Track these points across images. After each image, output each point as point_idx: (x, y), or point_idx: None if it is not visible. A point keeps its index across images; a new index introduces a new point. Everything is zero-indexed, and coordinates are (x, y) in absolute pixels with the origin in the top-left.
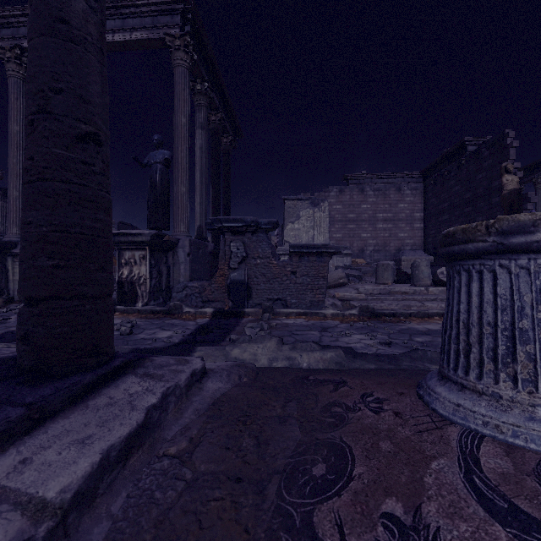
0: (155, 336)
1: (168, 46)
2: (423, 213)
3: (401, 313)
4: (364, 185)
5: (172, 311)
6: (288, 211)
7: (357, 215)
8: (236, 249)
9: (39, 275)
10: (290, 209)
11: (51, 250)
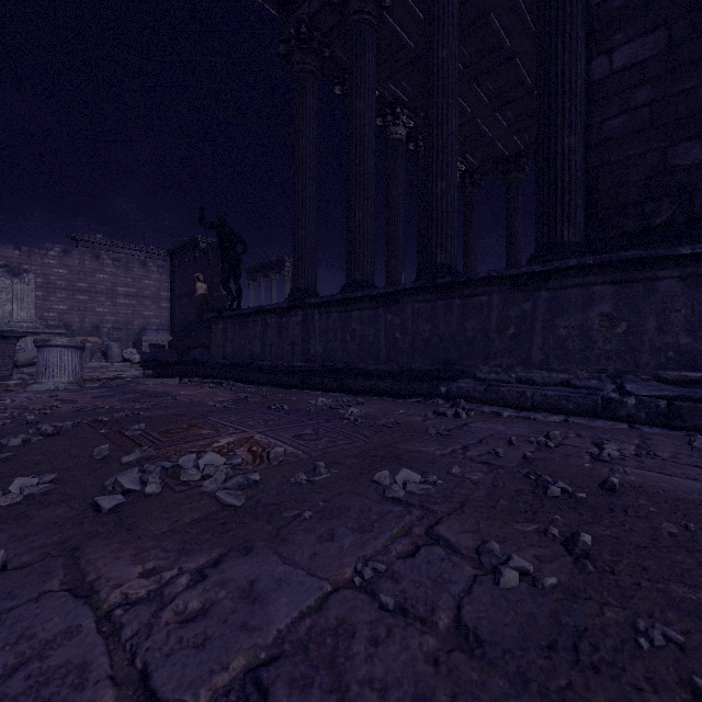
0: None
1: None
2: (170, 293)
3: None
4: (101, 251)
5: None
6: None
7: (90, 286)
8: None
9: None
10: None
11: None
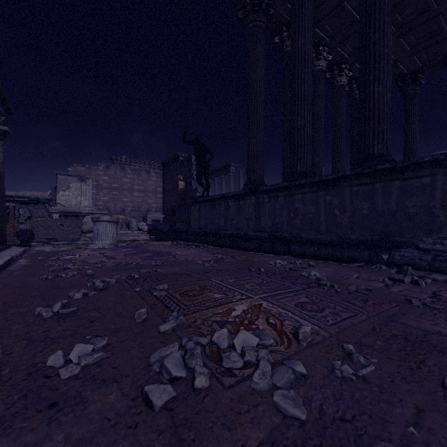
0: None
1: None
2: (162, 188)
3: None
4: (125, 165)
5: None
6: (60, 182)
7: (120, 186)
8: (23, 212)
9: None
10: (62, 181)
11: None
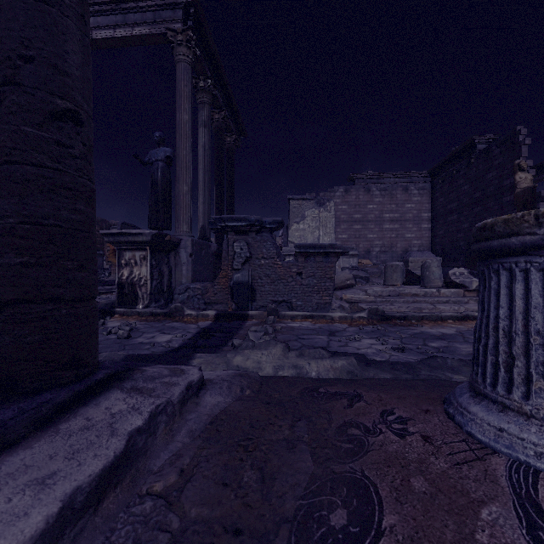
0: (154, 340)
1: (170, 42)
2: (430, 213)
3: (413, 316)
4: (370, 185)
5: (173, 313)
6: (293, 211)
7: (363, 216)
8: (239, 249)
9: (5, 275)
10: (295, 209)
11: (20, 245)
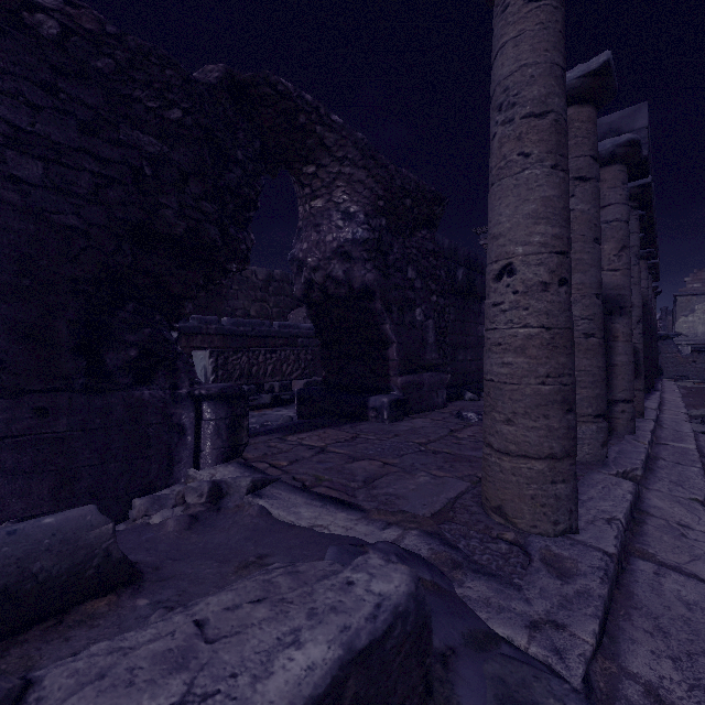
0: None
1: None
2: None
3: None
4: None
5: None
6: (680, 306)
7: None
8: None
9: None
10: (682, 304)
11: None
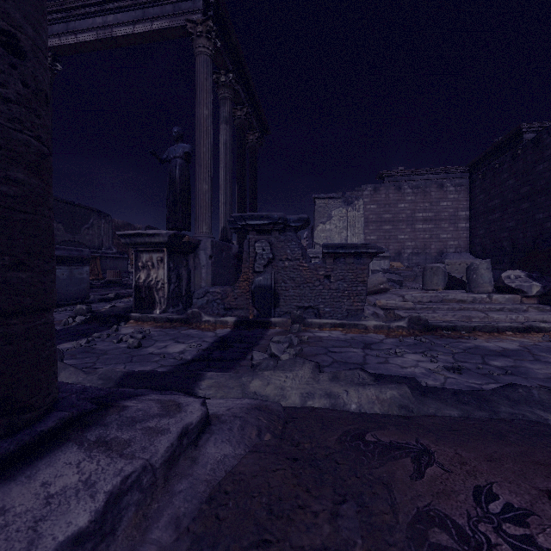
0: (165, 350)
1: (190, 34)
2: (468, 211)
3: (463, 326)
4: (401, 182)
5: (190, 320)
6: (319, 211)
7: (393, 216)
8: (261, 250)
9: None
10: (321, 208)
11: None
